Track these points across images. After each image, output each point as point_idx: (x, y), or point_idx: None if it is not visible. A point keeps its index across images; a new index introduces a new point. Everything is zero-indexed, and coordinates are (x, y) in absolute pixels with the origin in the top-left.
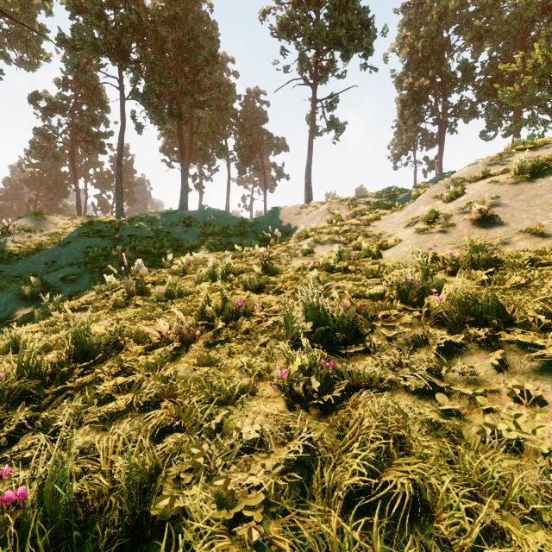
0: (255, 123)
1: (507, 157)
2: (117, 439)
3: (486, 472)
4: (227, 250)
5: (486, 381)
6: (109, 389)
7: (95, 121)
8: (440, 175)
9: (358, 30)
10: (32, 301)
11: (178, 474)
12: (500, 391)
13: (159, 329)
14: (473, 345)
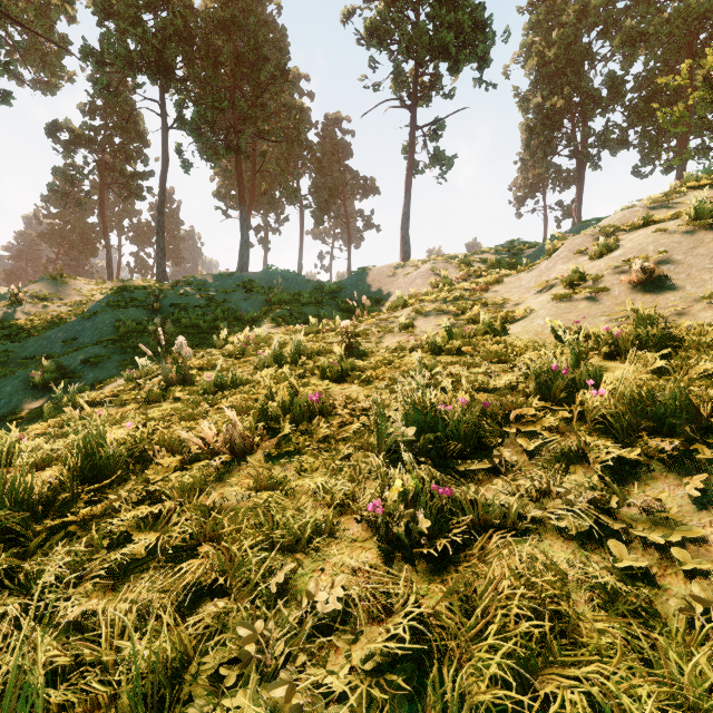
0: (336, 159)
1: (675, 198)
2: (129, 610)
3: (708, 686)
4: (299, 324)
5: (683, 523)
6: (126, 525)
7: (130, 157)
8: (581, 223)
9: (471, 34)
10: (44, 391)
11: (219, 669)
12: (707, 539)
13: (203, 435)
14: (656, 464)
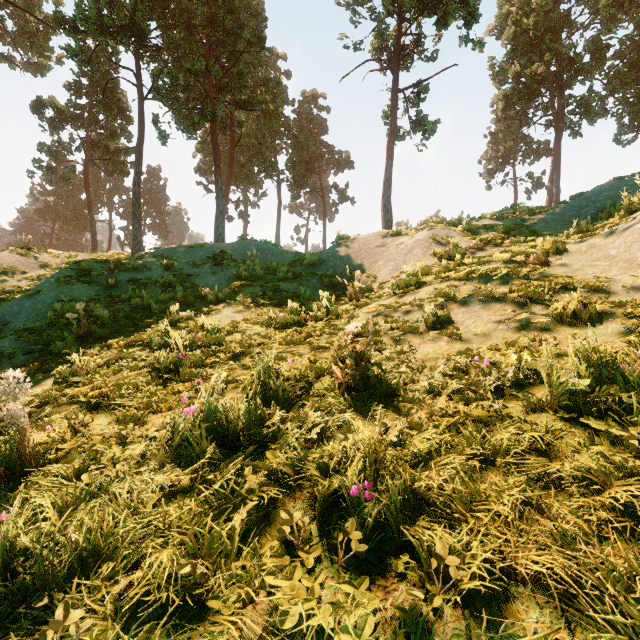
0: (312, 134)
1: None
2: None
3: None
4: (273, 305)
5: None
6: None
7: (114, 134)
8: (611, 181)
9: None
10: None
11: None
12: None
13: None
14: None
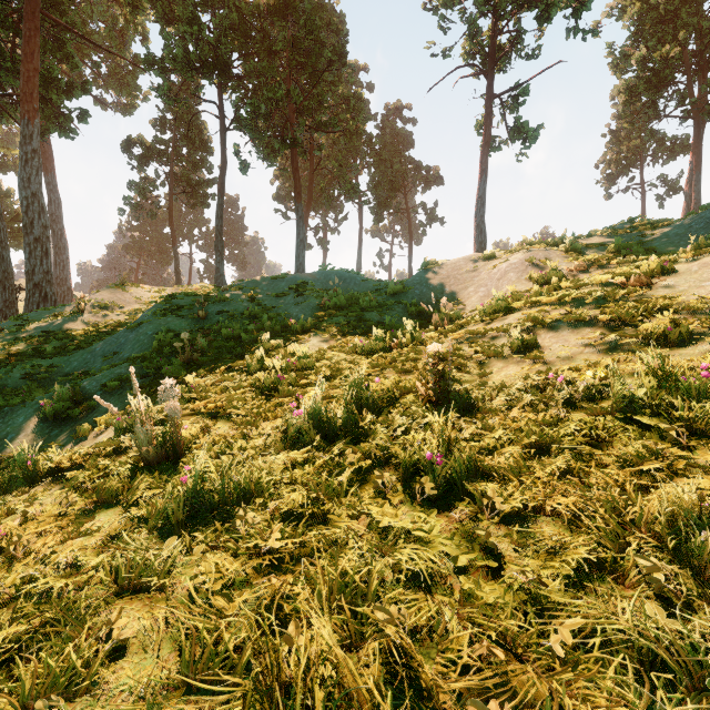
0: (397, 150)
1: None
2: None
3: None
4: (357, 335)
5: None
6: None
7: (196, 166)
8: None
9: None
10: (54, 424)
11: None
12: None
13: None
14: None
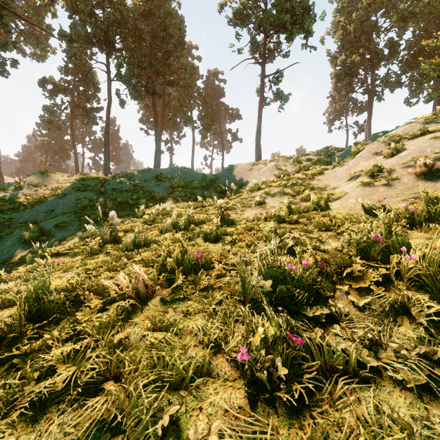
0: (214, 97)
1: None
2: None
3: None
4: (190, 201)
5: None
6: (53, 360)
7: (89, 99)
8: (373, 135)
9: (300, 15)
10: (30, 244)
11: None
12: None
13: (120, 283)
14: None
